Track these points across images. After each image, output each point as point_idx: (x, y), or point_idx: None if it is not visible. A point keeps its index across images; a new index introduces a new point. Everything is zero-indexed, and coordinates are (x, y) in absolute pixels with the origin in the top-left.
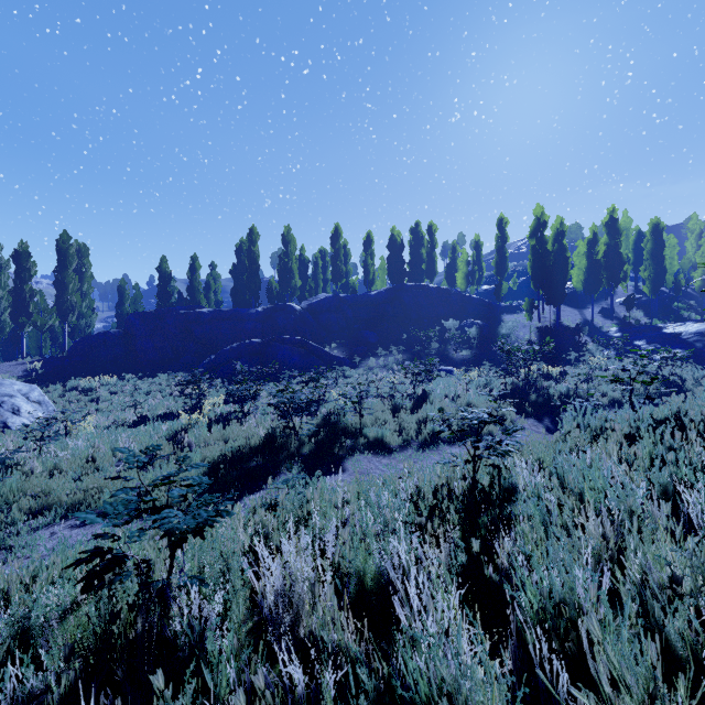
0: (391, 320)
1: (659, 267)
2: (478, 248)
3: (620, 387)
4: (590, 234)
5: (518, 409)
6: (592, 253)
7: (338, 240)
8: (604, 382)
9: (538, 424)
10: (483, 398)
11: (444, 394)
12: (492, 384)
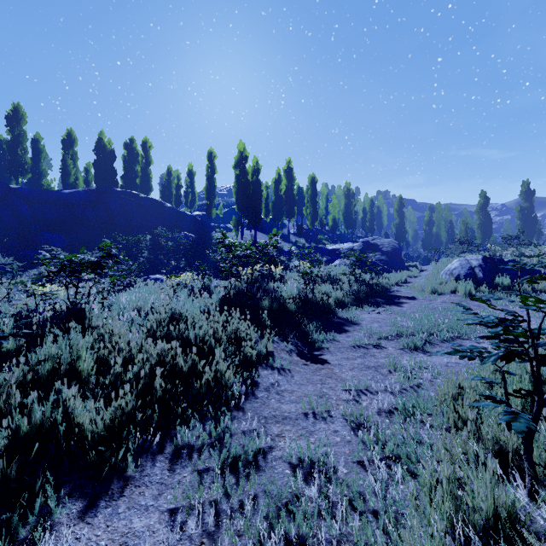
0: (92, 225)
1: (315, 207)
2: (191, 175)
3: (336, 286)
4: (277, 175)
5: (252, 322)
6: (278, 190)
7: (19, 124)
8: (320, 283)
9: (286, 346)
10: (199, 309)
11: (134, 308)
12: (210, 290)
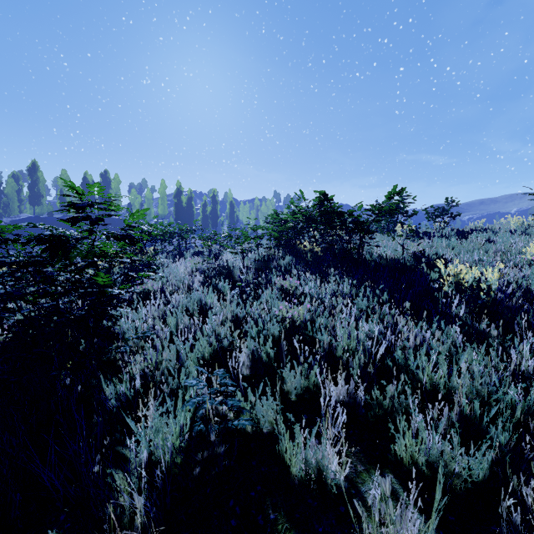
0: None
1: (232, 221)
2: (150, 196)
3: None
4: (204, 201)
5: None
6: (204, 211)
7: (36, 173)
8: None
9: None
10: None
11: None
12: None
